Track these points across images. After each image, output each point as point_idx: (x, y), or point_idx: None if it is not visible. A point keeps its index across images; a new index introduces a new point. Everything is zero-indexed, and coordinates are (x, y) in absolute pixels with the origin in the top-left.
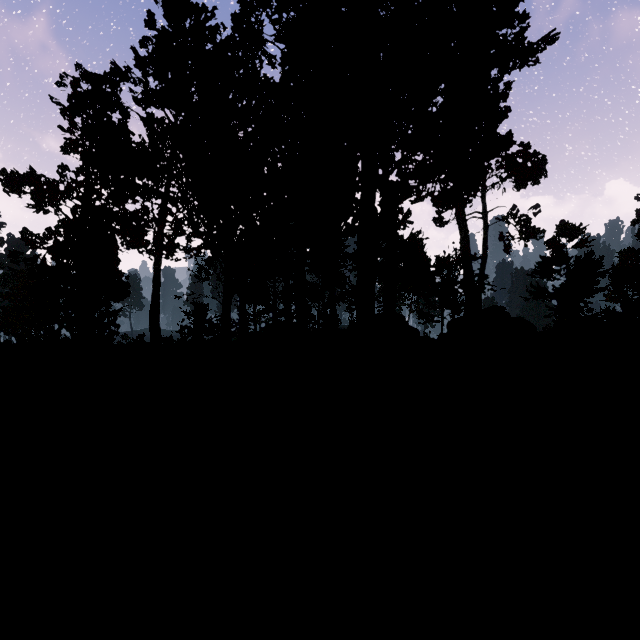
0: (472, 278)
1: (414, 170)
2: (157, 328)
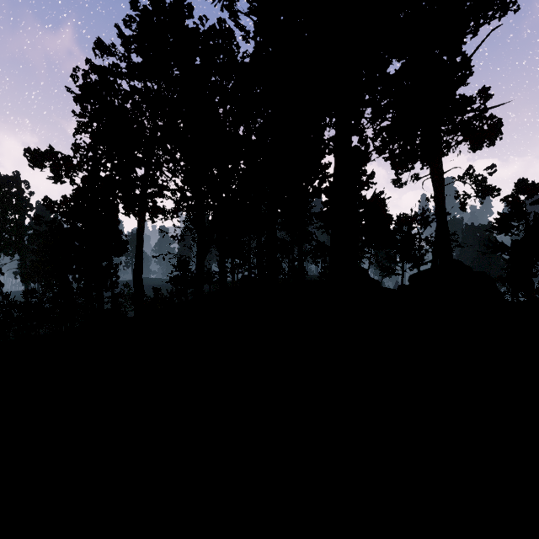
0: (447, 236)
1: (390, 124)
2: (140, 284)
